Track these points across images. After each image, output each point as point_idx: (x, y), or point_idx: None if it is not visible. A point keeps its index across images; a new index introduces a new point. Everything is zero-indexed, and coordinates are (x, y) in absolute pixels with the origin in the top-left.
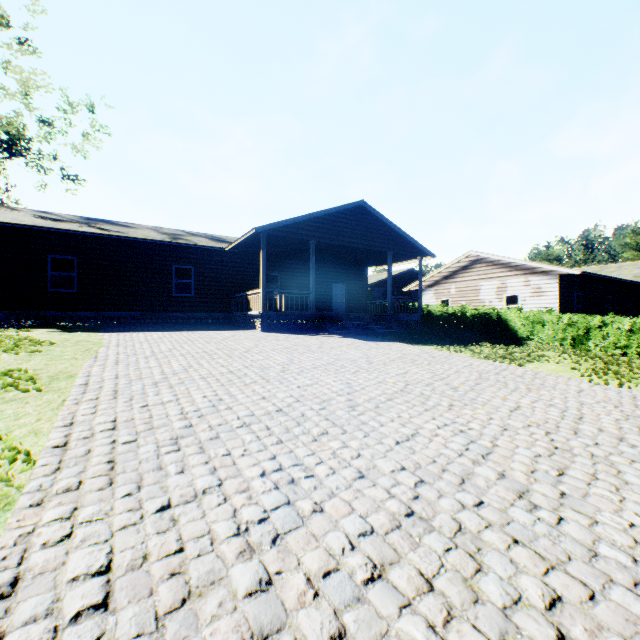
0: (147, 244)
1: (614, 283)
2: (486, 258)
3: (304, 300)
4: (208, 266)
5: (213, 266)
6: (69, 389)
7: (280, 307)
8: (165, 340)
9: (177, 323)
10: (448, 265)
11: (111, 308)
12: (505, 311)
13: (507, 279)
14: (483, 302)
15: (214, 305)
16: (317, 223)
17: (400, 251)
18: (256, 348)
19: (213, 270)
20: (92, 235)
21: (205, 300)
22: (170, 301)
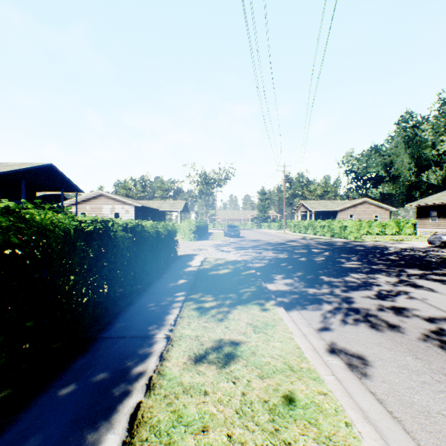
0: None
1: (152, 209)
2: (106, 194)
3: None
4: None
5: None
6: None
7: None
8: None
9: None
10: (86, 195)
11: None
12: (116, 219)
13: (116, 205)
14: (105, 215)
15: None
16: (27, 171)
17: (68, 189)
18: None
19: None
20: None
21: None
22: None
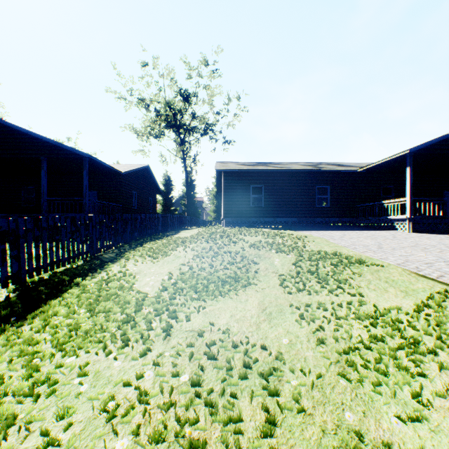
0: (300, 173)
1: None
2: None
3: (445, 205)
4: (338, 184)
5: (342, 184)
6: (391, 266)
7: (394, 213)
8: (352, 236)
9: (321, 225)
10: None
11: (280, 216)
12: None
13: None
14: None
15: (342, 212)
16: None
17: None
18: (448, 245)
19: (342, 187)
20: (276, 171)
21: (336, 209)
22: (314, 210)
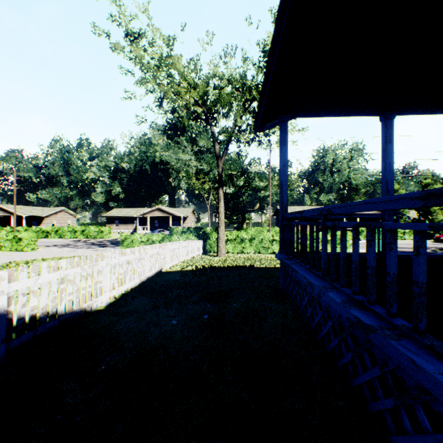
0: None
1: None
2: None
3: None
4: None
5: None
6: None
7: None
8: None
9: None
10: None
11: None
12: None
13: None
14: None
15: None
16: None
17: None
18: None
19: None
20: None
21: None
22: None
